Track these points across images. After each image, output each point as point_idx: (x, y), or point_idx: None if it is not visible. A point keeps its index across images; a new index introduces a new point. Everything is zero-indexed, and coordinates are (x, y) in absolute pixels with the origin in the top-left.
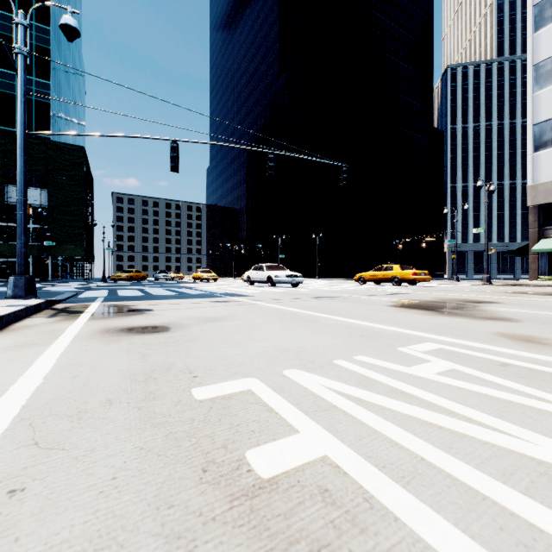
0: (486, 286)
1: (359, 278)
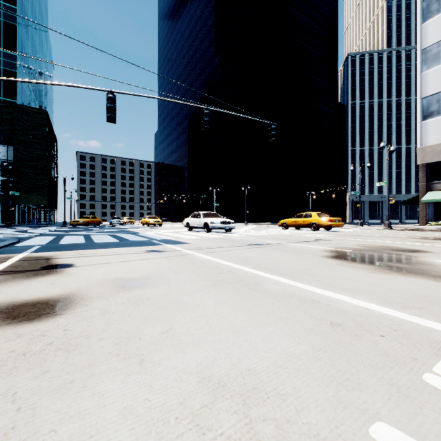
0: (390, 231)
1: (282, 223)
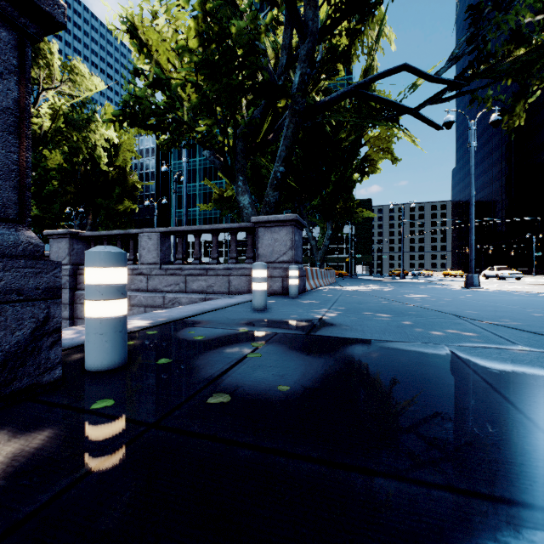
0: None
1: None
